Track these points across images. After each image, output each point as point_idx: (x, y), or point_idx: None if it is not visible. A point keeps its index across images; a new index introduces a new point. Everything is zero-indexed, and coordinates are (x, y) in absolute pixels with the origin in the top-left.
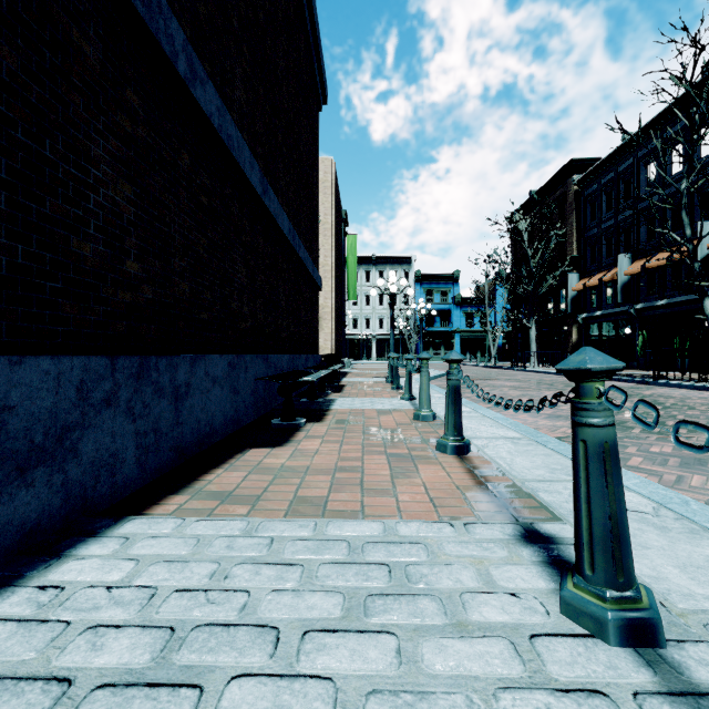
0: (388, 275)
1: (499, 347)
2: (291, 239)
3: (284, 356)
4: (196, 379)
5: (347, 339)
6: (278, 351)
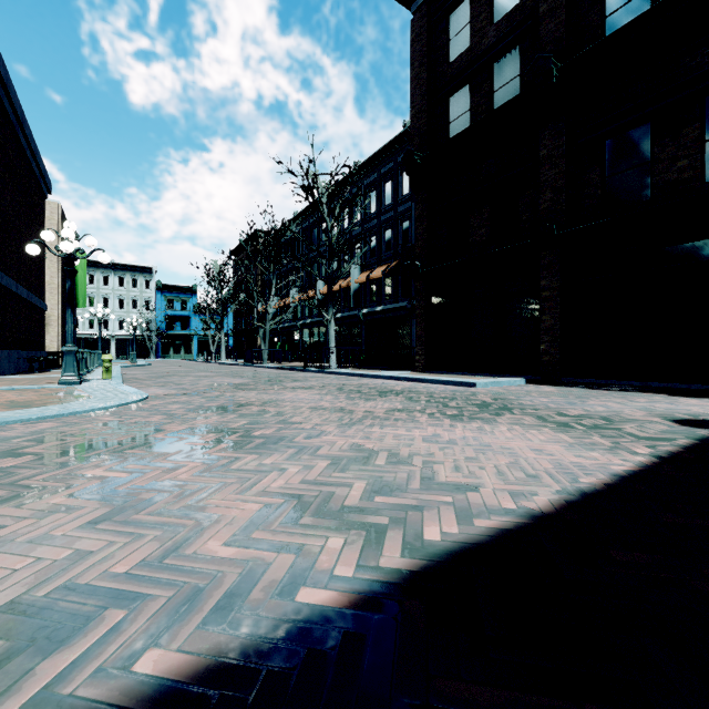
0: (128, 281)
1: (230, 348)
2: (28, 297)
3: (25, 351)
4: (3, 356)
5: (82, 338)
6: (21, 349)
